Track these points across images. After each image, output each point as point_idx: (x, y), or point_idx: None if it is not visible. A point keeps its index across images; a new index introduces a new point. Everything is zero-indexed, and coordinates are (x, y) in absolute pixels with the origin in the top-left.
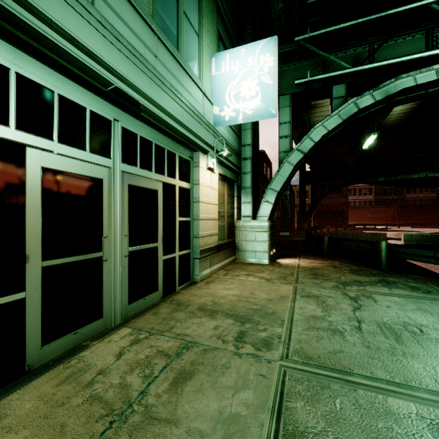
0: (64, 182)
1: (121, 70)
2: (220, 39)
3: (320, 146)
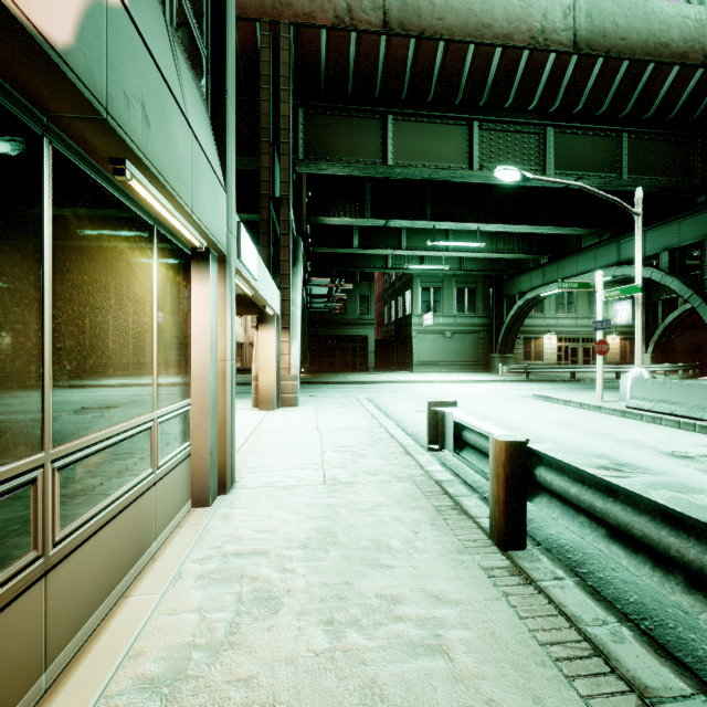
0: (572, 349)
1: (581, 330)
2: None
3: (684, 319)
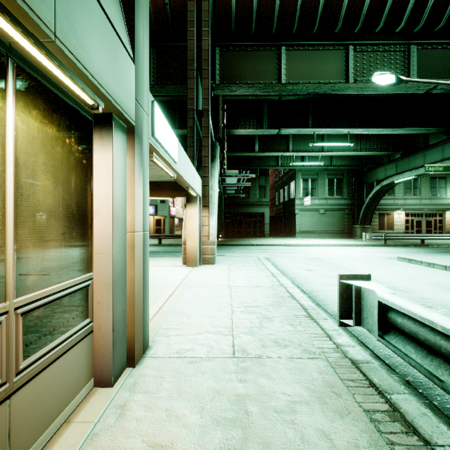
0: (417, 221)
1: (424, 208)
2: None
3: None
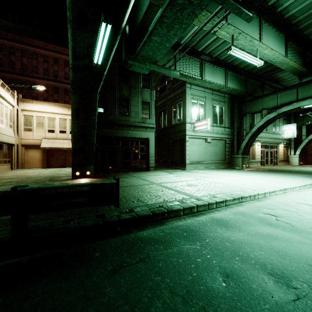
0: (266, 152)
1: (270, 141)
2: (283, 119)
3: None
